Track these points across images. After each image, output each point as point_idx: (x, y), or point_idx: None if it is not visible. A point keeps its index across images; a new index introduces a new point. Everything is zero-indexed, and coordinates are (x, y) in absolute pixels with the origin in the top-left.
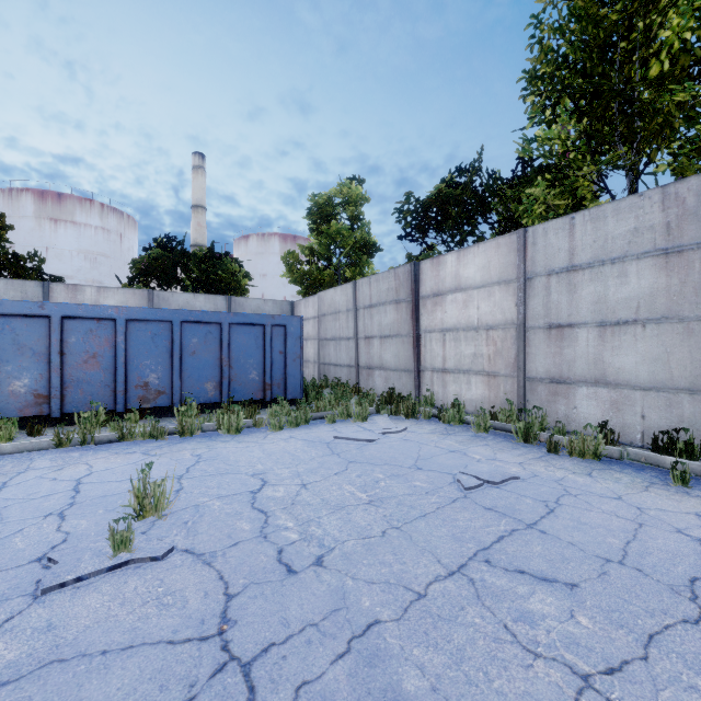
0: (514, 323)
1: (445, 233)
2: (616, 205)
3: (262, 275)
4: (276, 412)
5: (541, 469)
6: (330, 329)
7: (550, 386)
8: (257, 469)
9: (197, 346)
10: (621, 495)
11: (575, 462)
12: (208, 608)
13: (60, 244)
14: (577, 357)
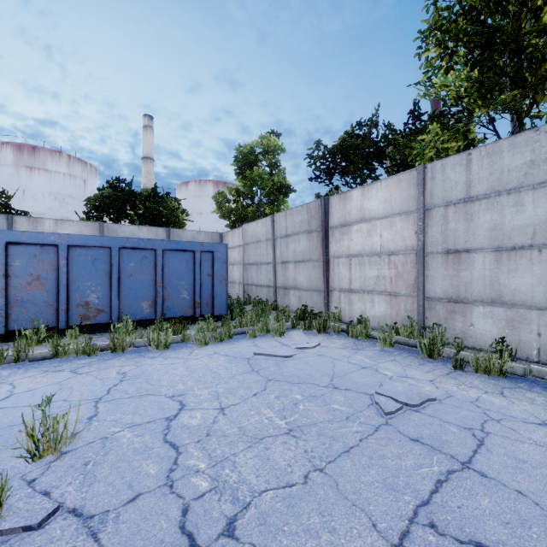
0: (414, 249)
1: (348, 176)
2: (512, 140)
3: (199, 213)
4: (202, 329)
5: (453, 388)
6: (252, 255)
7: (448, 305)
8: (178, 389)
9: (134, 269)
10: (545, 420)
11: (483, 380)
12: None
13: (35, 187)
14: (474, 279)
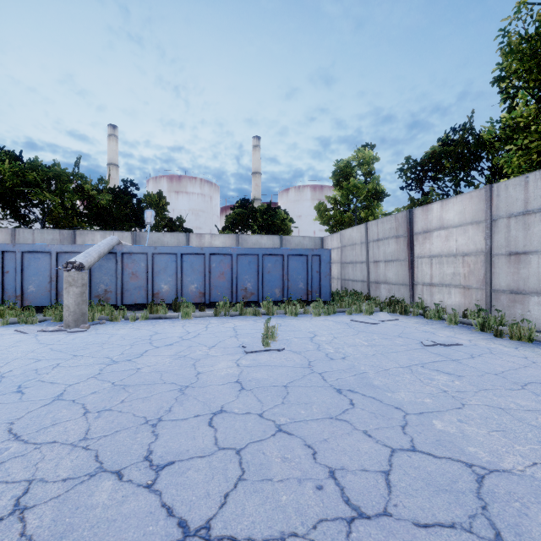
0: (483, 251)
1: (440, 181)
2: None
3: (298, 216)
4: (317, 305)
5: (482, 343)
6: (348, 255)
7: (510, 295)
8: (310, 330)
9: (271, 268)
10: (528, 357)
11: (511, 342)
12: (303, 362)
13: (180, 206)
14: (530, 275)
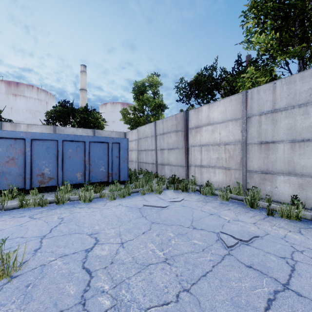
0: (240, 141)
1: (199, 99)
2: (301, 74)
3: (112, 121)
4: (112, 190)
5: (269, 228)
6: (143, 145)
7: (261, 175)
8: (95, 229)
9: (72, 153)
10: None
11: (286, 222)
12: None
13: (18, 106)
14: (277, 159)
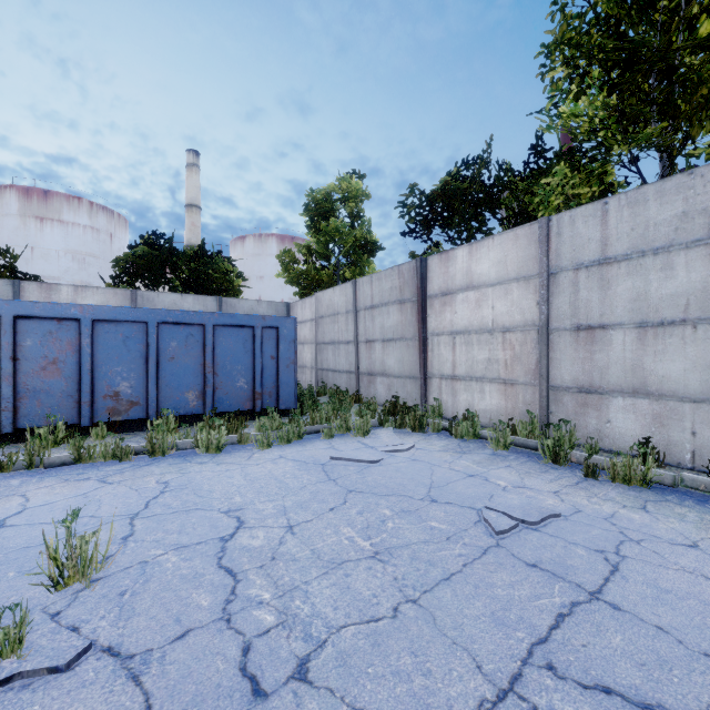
0: (535, 325)
1: (451, 230)
2: (659, 186)
3: (259, 277)
4: (264, 427)
5: (583, 501)
6: (328, 332)
7: (578, 396)
8: (234, 503)
9: (177, 351)
10: (696, 541)
11: (621, 491)
12: None
13: (46, 244)
14: (611, 363)
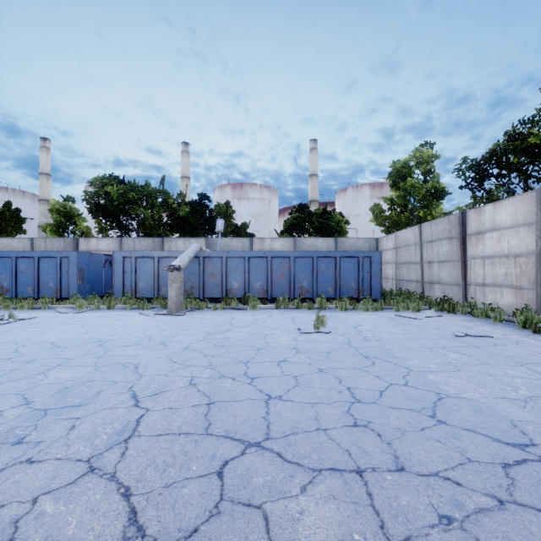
0: (534, 252)
1: (504, 178)
2: None
3: (356, 215)
4: (365, 302)
5: (515, 337)
6: (403, 256)
7: None
8: (356, 321)
9: (324, 269)
10: None
11: None
12: (344, 341)
13: (242, 211)
14: None
